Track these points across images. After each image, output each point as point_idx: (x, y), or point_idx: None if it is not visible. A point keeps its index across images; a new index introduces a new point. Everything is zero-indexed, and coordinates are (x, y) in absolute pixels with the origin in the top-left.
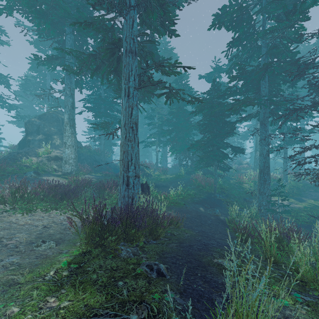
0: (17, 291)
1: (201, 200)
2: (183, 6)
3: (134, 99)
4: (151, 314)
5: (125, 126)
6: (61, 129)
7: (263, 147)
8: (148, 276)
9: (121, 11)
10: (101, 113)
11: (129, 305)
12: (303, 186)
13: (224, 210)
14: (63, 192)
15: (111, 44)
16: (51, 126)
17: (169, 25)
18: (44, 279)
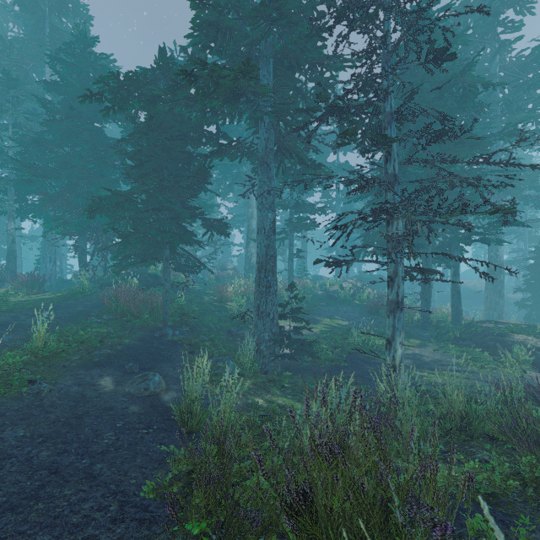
0: None
1: (117, 352)
2: None
3: None
4: None
5: None
6: None
7: (265, 213)
8: None
9: None
10: None
11: None
12: (313, 299)
13: (181, 367)
14: None
15: None
16: None
17: None
18: None
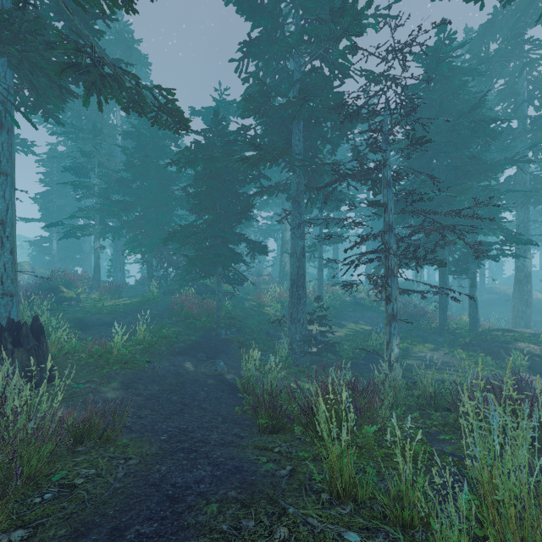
0: None
1: (189, 346)
2: None
3: None
4: None
5: None
6: None
7: (296, 241)
8: None
9: None
10: None
11: None
12: (341, 305)
13: (234, 358)
14: None
15: None
16: None
17: None
18: None
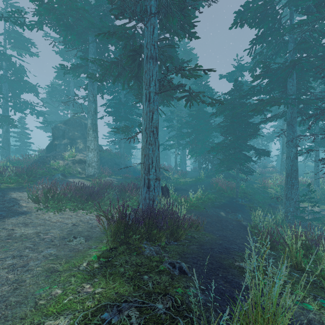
0: (58, 277)
1: (221, 205)
2: (203, 6)
3: (154, 104)
4: (175, 304)
5: (146, 130)
6: (84, 133)
7: (290, 149)
8: (171, 273)
9: (142, 18)
10: (121, 117)
11: (154, 295)
12: None
13: (247, 215)
14: (88, 193)
15: (132, 51)
16: (75, 131)
17: (189, 28)
18: (78, 269)
